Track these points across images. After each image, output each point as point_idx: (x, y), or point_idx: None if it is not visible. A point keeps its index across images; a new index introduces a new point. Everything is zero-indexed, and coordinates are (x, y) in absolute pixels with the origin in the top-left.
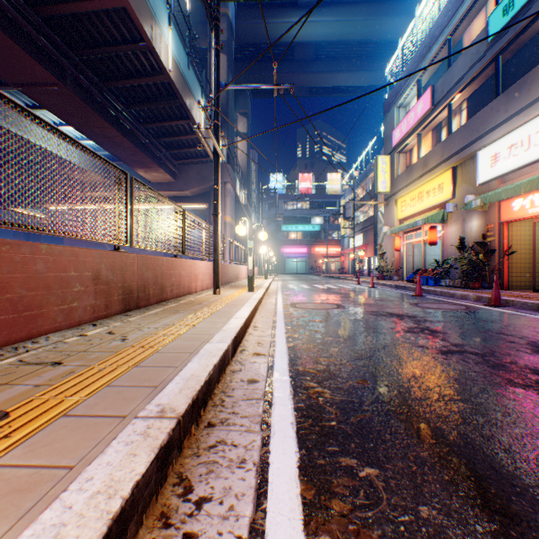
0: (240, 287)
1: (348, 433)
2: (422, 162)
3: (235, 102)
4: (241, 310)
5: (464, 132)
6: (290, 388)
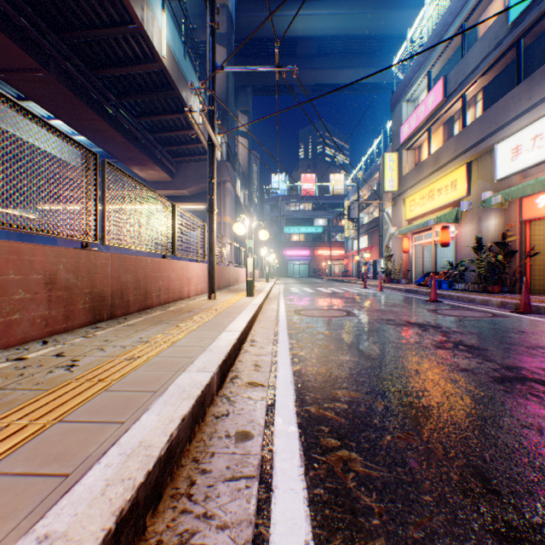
0: (239, 291)
1: None
2: (433, 159)
3: (236, 99)
4: (236, 320)
5: (481, 124)
6: (299, 451)
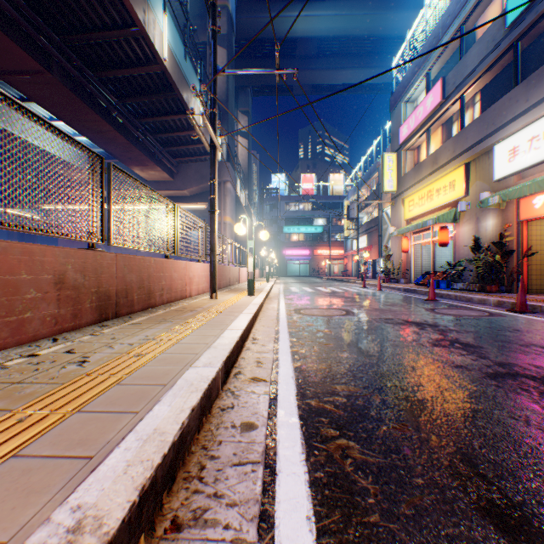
0: (239, 291)
1: None
2: (432, 159)
3: (235, 100)
4: (238, 318)
5: (479, 125)
6: (300, 440)
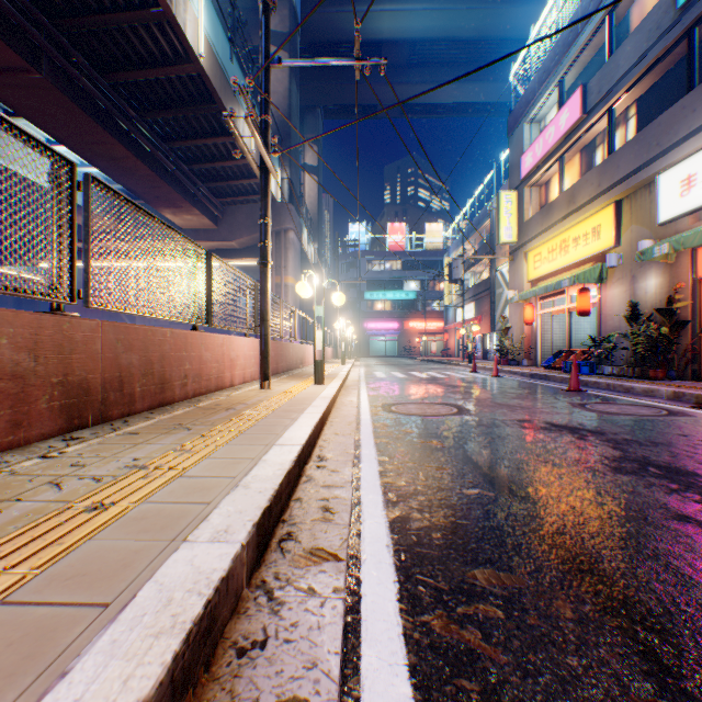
0: (304, 377)
1: None
2: (567, 197)
3: (301, 124)
4: (296, 423)
5: (636, 148)
6: None
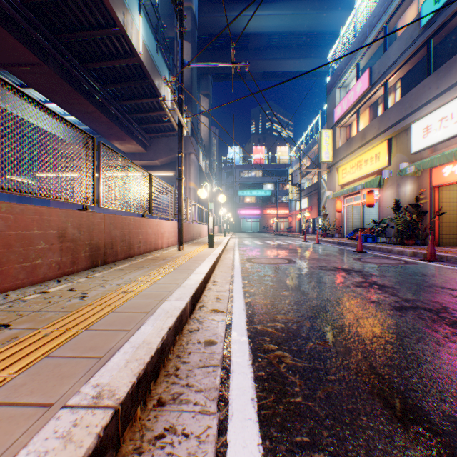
0: (202, 244)
1: (317, 414)
2: (361, 135)
3: (198, 85)
4: (201, 265)
5: (399, 108)
6: (248, 352)
